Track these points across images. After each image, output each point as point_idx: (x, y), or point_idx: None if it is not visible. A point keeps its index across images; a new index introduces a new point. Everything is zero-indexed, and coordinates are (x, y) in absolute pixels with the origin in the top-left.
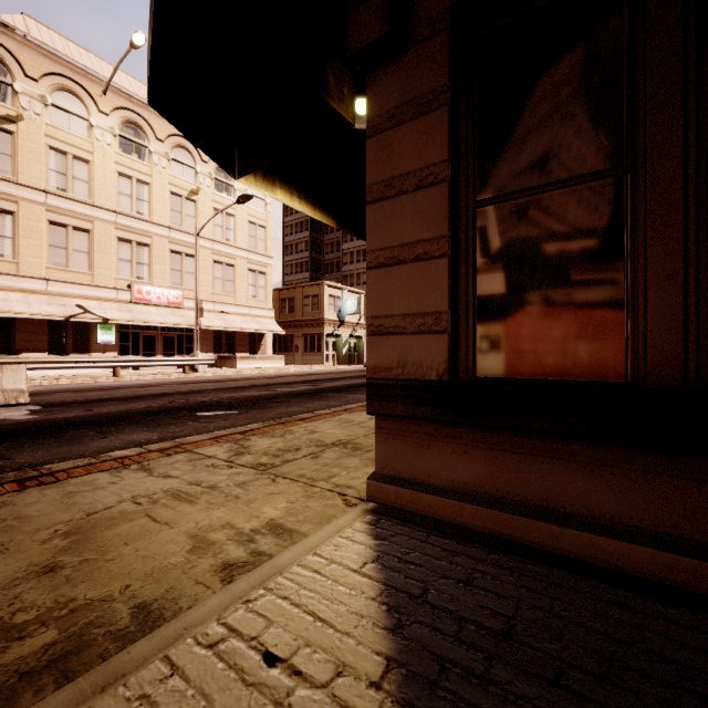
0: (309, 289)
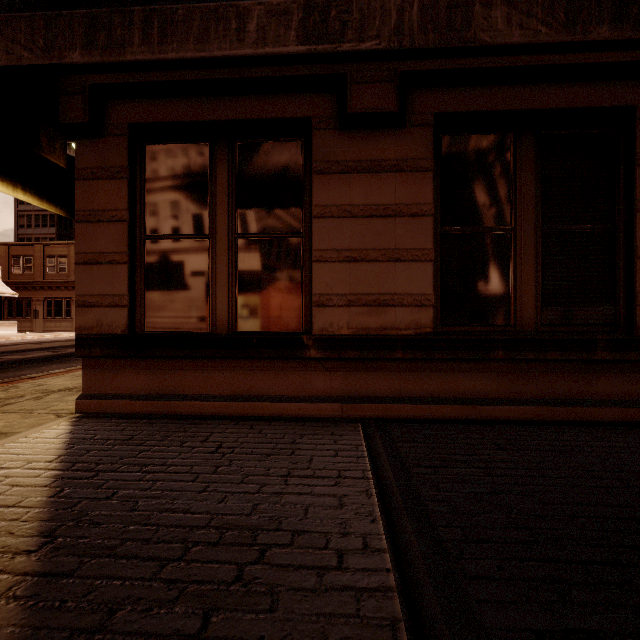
0: (54, 248)
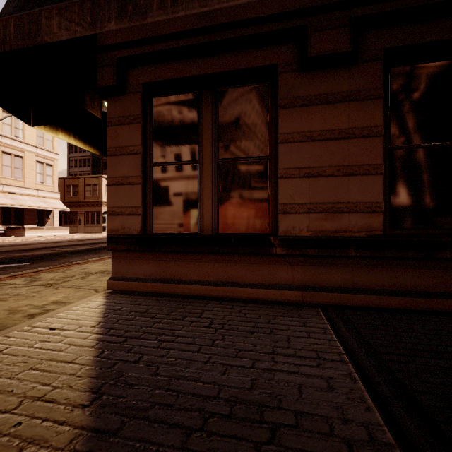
0: (90, 179)
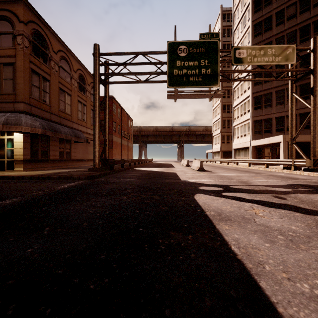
0: None
